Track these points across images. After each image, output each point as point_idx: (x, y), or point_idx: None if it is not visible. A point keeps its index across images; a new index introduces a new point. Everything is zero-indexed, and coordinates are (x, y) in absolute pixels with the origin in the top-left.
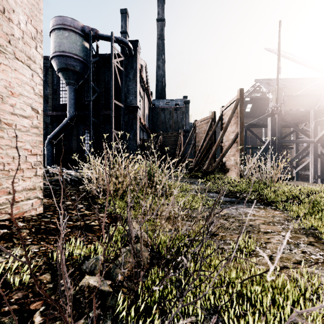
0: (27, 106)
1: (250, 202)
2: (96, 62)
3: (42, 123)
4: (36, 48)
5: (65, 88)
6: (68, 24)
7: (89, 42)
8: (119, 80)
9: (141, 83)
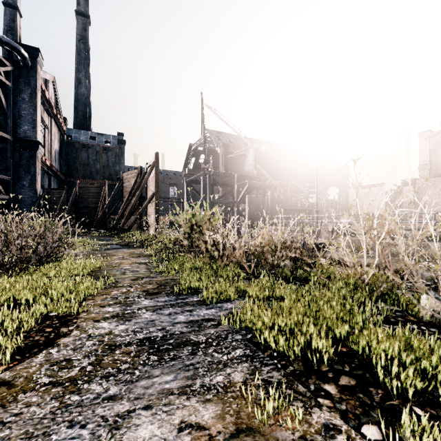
0: None
1: (134, 247)
2: None
3: None
4: None
5: None
6: None
7: None
8: (3, 99)
9: (45, 106)
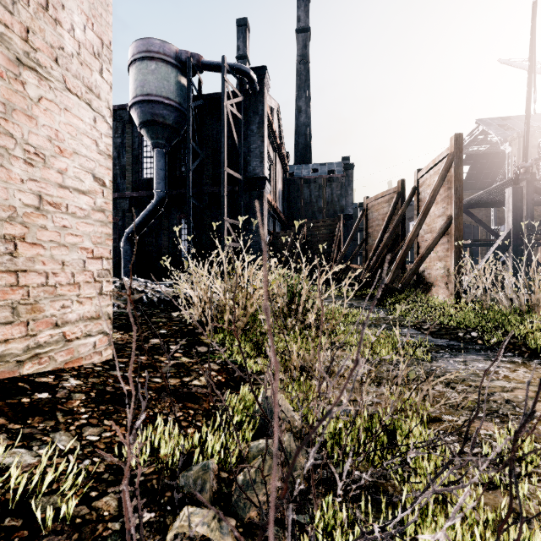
0: (86, 173)
1: (489, 350)
2: (199, 108)
3: (111, 204)
4: (101, 72)
5: (151, 153)
6: (155, 49)
7: (187, 76)
8: (235, 135)
9: (271, 139)
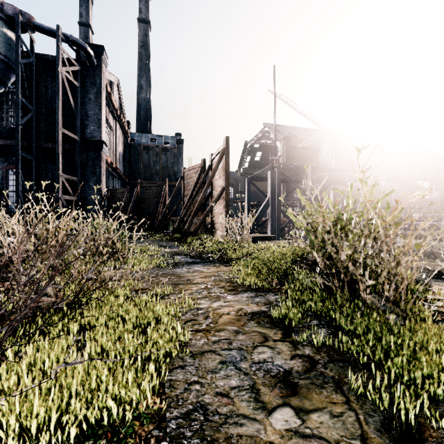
0: None
1: (211, 262)
2: (31, 65)
3: None
4: None
5: None
6: None
7: (15, 31)
8: (72, 100)
9: (110, 108)
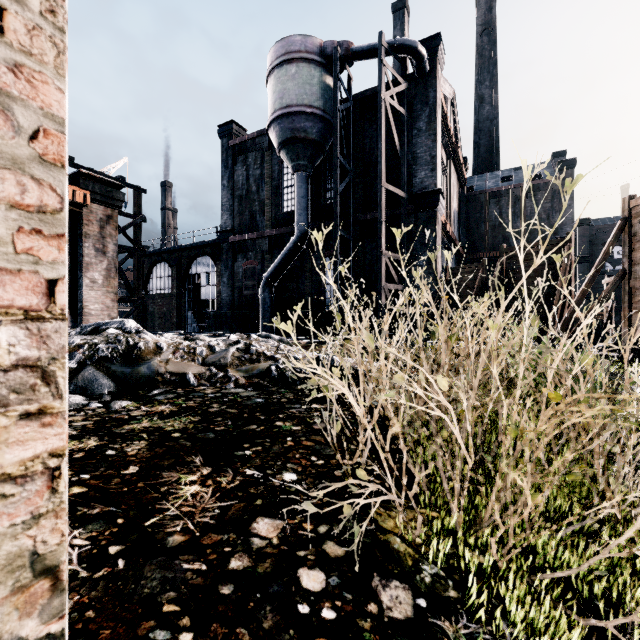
0: None
1: None
2: (348, 112)
3: (54, 87)
4: None
5: (292, 181)
6: (296, 48)
7: (333, 71)
8: (396, 138)
9: (444, 139)
